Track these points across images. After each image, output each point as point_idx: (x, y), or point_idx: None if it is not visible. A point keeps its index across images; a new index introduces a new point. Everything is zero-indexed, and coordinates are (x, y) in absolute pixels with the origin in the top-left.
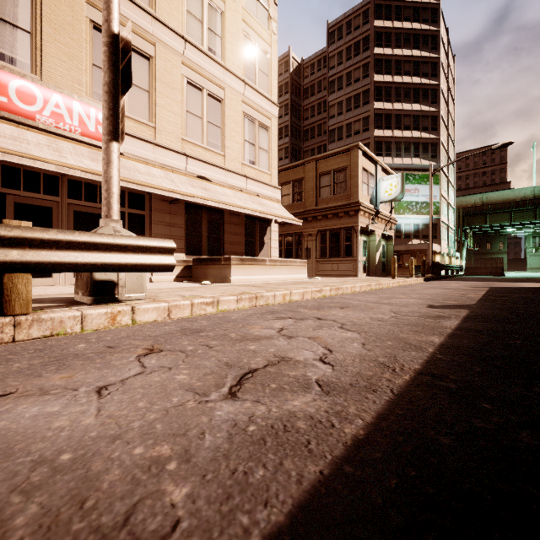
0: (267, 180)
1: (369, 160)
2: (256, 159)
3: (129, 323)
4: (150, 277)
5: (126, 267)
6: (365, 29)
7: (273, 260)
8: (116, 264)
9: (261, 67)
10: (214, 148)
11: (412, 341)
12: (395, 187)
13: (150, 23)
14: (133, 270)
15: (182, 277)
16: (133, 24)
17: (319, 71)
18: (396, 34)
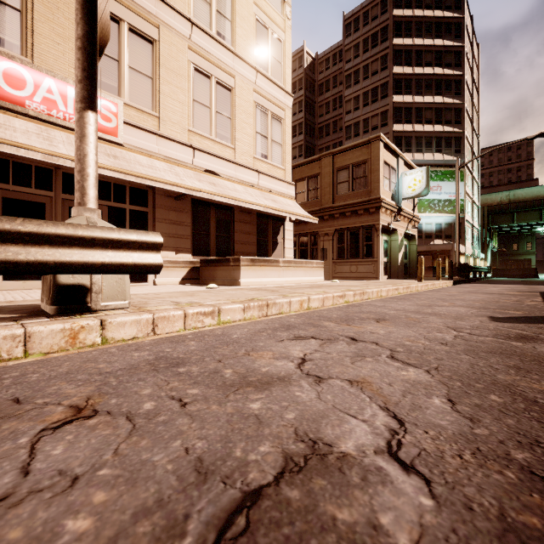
0: (281, 176)
1: (390, 153)
2: (268, 153)
3: (97, 342)
4: (154, 279)
5: (92, 268)
6: (384, 18)
7: (287, 261)
8: (77, 263)
9: (274, 55)
10: (224, 141)
11: (531, 393)
12: (419, 182)
13: (153, 3)
14: (104, 271)
15: (189, 279)
16: (135, 4)
17: (334, 65)
18: (416, 23)
